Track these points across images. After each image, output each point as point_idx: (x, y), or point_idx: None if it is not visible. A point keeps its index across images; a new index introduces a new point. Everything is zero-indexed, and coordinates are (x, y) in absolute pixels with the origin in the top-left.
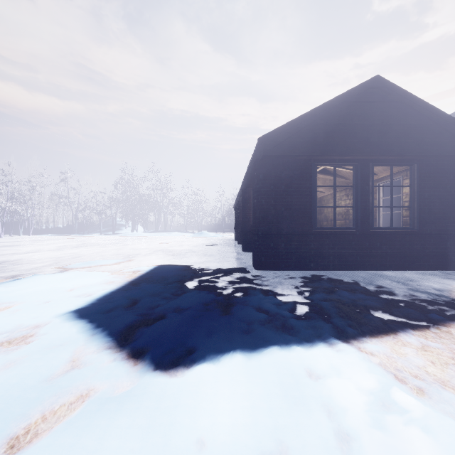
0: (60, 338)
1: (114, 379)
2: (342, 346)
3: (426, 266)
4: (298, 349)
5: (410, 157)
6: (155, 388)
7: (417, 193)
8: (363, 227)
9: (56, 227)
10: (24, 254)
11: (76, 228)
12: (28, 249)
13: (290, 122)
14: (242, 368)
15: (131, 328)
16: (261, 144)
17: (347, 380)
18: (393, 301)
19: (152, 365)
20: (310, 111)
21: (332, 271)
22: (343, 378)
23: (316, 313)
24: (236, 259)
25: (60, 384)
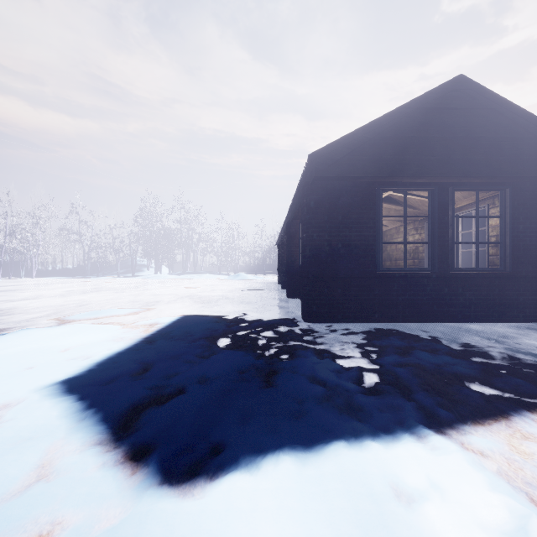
0: (30, 428)
1: (96, 504)
2: (437, 441)
3: (521, 318)
4: (374, 447)
5: (501, 179)
6: (156, 525)
7: (510, 224)
8: (441, 269)
9: (65, 268)
10: (20, 301)
11: (89, 269)
12: (27, 295)
13: (349, 134)
14: (294, 484)
15: (137, 408)
16: (312, 163)
17: (458, 508)
18: (491, 367)
19: (158, 476)
20: (375, 120)
21: (402, 323)
22: (451, 503)
23: (391, 386)
24: (280, 308)
25: (10, 515)
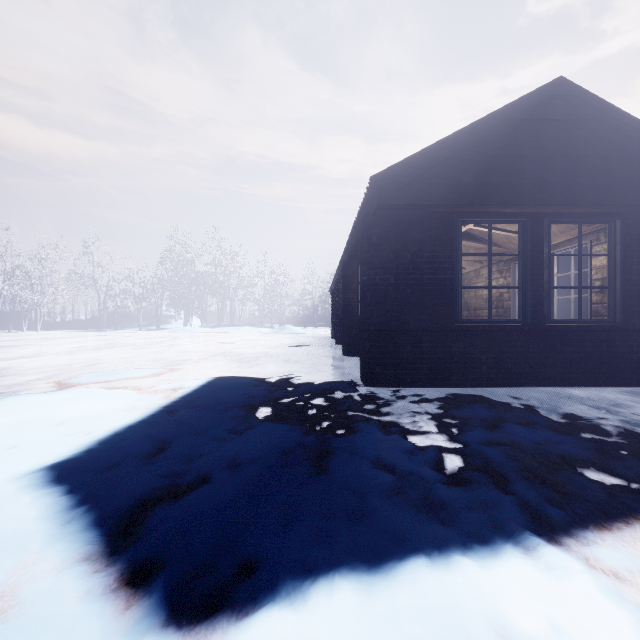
0: None
1: None
2: (552, 556)
3: (635, 381)
4: (466, 566)
5: (609, 209)
6: None
7: (620, 265)
8: (535, 320)
9: (77, 319)
10: (17, 359)
11: (105, 321)
12: (26, 352)
13: (421, 152)
14: (356, 627)
15: (144, 505)
16: (374, 188)
17: None
18: (607, 447)
19: (162, 613)
20: (453, 134)
21: (486, 388)
22: None
23: (480, 473)
24: (334, 368)
25: None
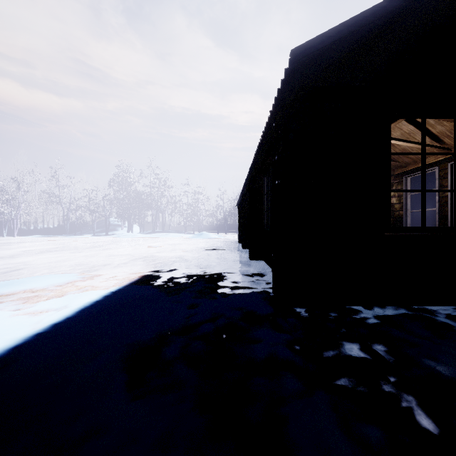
0: None
1: None
2: None
3: None
4: None
5: None
6: None
7: None
8: None
9: (48, 227)
10: None
11: (68, 229)
12: None
13: (355, 18)
14: None
15: None
16: (293, 73)
17: None
18: None
19: None
20: None
21: (419, 306)
22: None
23: None
24: (243, 275)
25: None
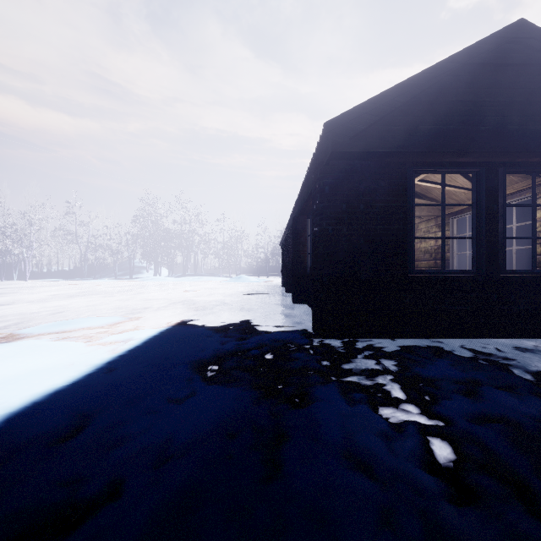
0: None
1: None
2: None
3: None
4: None
5: None
6: None
7: None
8: (489, 270)
9: (62, 270)
10: None
11: (85, 271)
12: (4, 300)
13: (377, 97)
14: None
15: None
16: (327, 137)
17: None
18: None
19: None
20: (410, 78)
21: (439, 339)
22: None
23: (489, 476)
24: (285, 317)
25: None
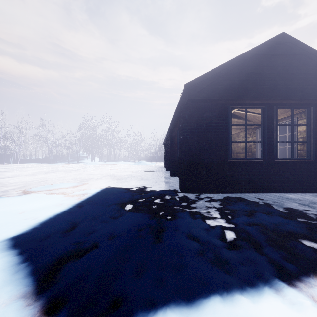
0: None
1: None
2: (292, 295)
3: None
4: (243, 302)
5: (308, 101)
6: None
7: (313, 130)
8: (269, 158)
9: (37, 158)
10: (5, 178)
11: (51, 159)
12: (10, 175)
13: (211, 71)
14: None
15: (60, 261)
16: (186, 90)
17: None
18: (312, 226)
19: None
20: (227, 62)
21: (244, 193)
22: None
23: (246, 242)
24: (166, 183)
25: None
